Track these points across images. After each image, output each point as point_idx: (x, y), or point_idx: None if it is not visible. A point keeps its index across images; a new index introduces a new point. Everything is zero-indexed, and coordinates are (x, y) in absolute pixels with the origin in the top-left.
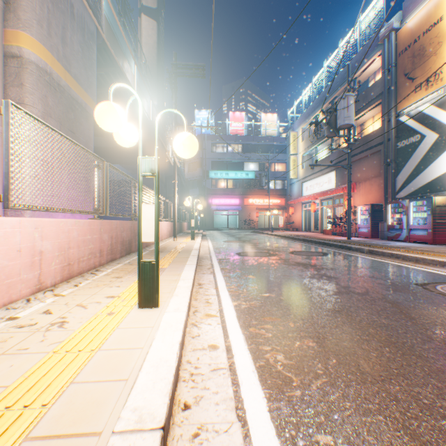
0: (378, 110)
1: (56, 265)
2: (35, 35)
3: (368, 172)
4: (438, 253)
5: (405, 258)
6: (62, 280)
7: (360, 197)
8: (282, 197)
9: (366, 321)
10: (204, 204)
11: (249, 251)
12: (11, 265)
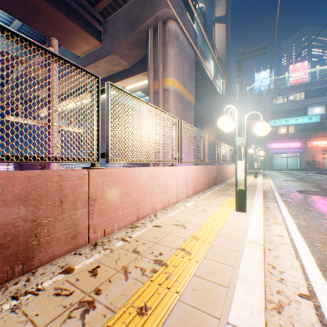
0: None
1: (191, 187)
2: (173, 77)
3: None
4: None
5: None
6: (192, 194)
7: None
8: None
9: None
10: (262, 149)
11: (310, 190)
12: (181, 185)
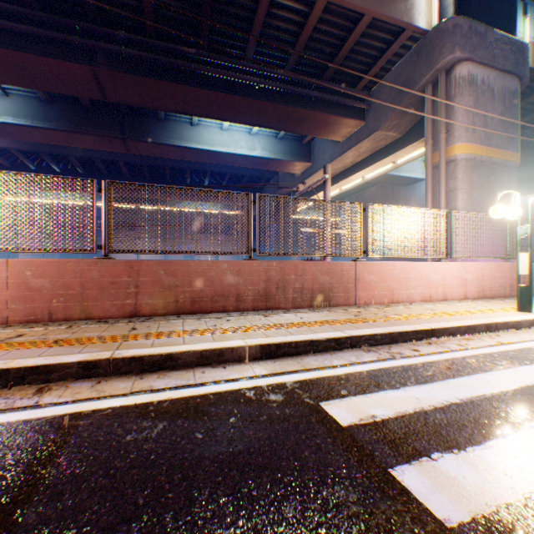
0: None
1: (472, 288)
2: (462, 141)
3: None
4: None
5: None
6: (476, 298)
7: None
8: None
9: None
10: None
11: None
12: (451, 283)
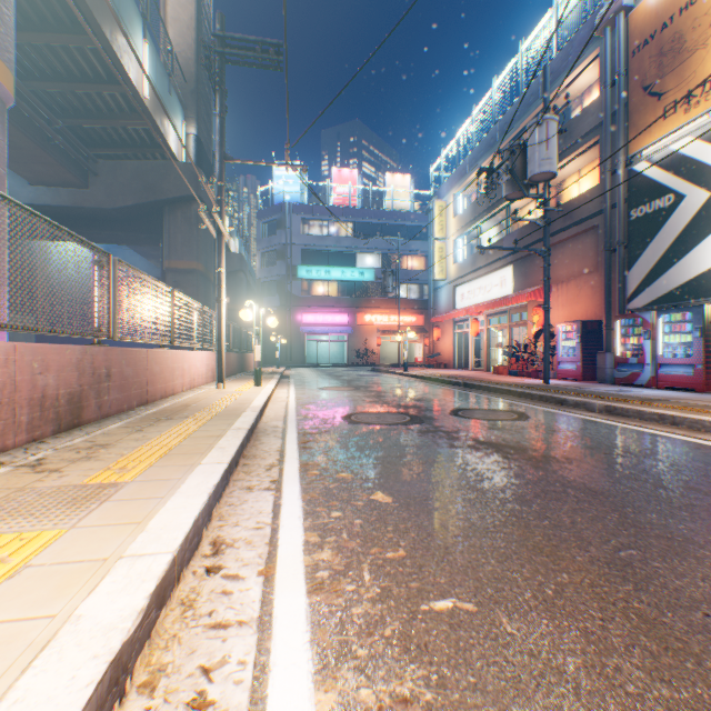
0: (590, 158)
1: None
2: None
3: (572, 265)
4: None
5: (695, 425)
6: None
7: (559, 309)
8: (419, 312)
9: None
10: (289, 323)
11: (369, 410)
12: None
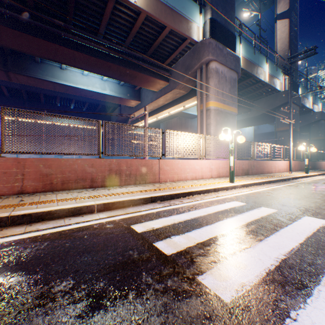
0: None
1: (215, 173)
2: (213, 100)
3: None
4: None
5: None
6: (216, 177)
7: None
8: None
9: (306, 198)
10: None
11: None
12: (205, 170)
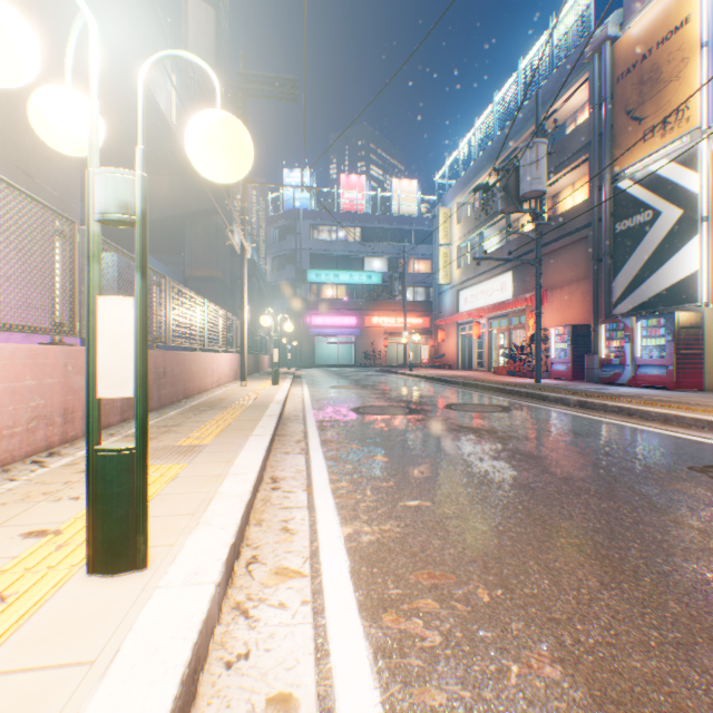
0: (582, 172)
1: None
2: None
3: (566, 273)
4: (696, 406)
5: (644, 415)
6: None
7: (553, 314)
8: (426, 315)
9: (651, 576)
10: (299, 325)
11: (375, 404)
12: None
